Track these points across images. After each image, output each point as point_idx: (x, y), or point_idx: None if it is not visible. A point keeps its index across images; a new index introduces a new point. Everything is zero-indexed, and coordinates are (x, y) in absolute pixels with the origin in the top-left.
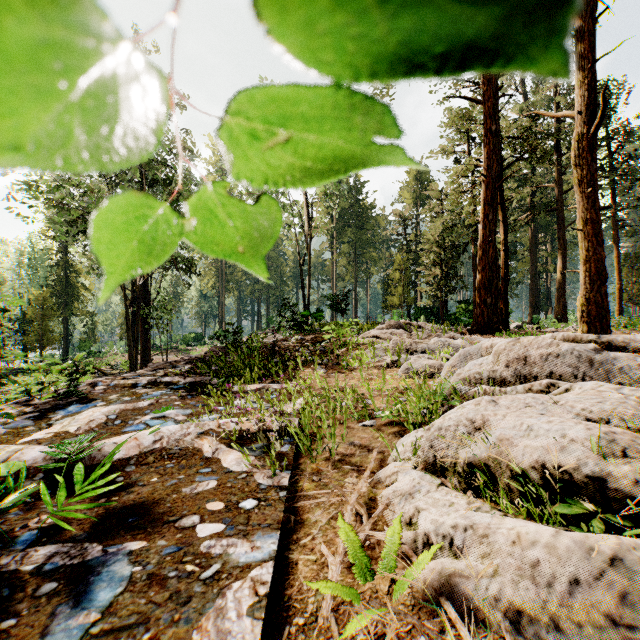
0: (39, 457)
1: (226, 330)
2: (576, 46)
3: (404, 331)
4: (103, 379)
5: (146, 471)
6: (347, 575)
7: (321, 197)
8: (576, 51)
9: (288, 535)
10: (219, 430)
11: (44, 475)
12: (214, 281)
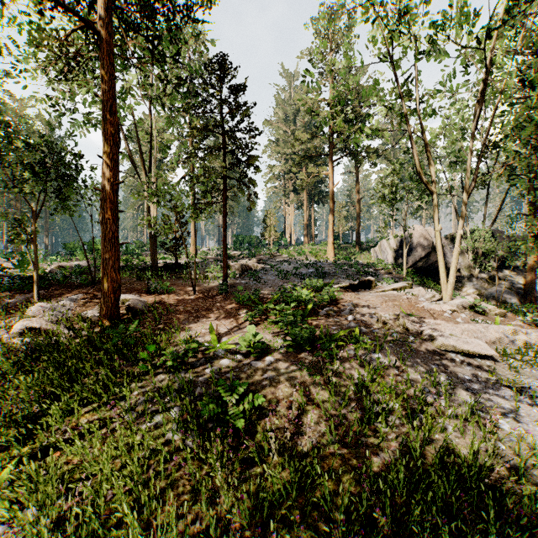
0: None
1: None
2: None
3: None
4: None
5: None
6: None
7: None
8: None
9: None
10: None
11: None
12: None
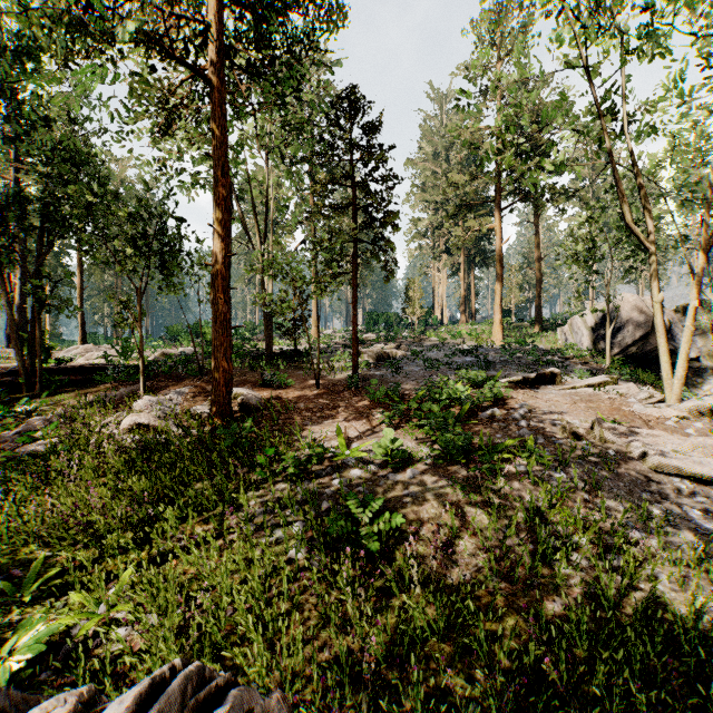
0: None
1: None
2: (79, 261)
3: None
4: None
5: None
6: None
7: None
8: (79, 263)
9: None
10: None
11: None
12: None
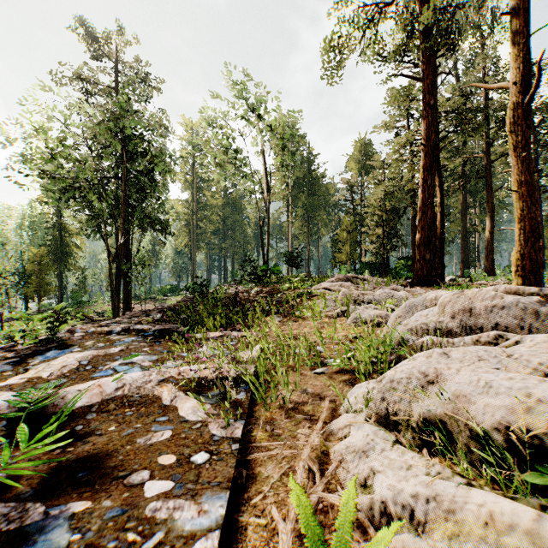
0: (5, 404)
1: (195, 283)
2: (511, 23)
3: (352, 284)
4: (83, 326)
5: (105, 419)
6: (298, 546)
7: (278, 167)
8: (511, 27)
9: (239, 492)
10: (179, 377)
11: (7, 422)
12: (187, 240)
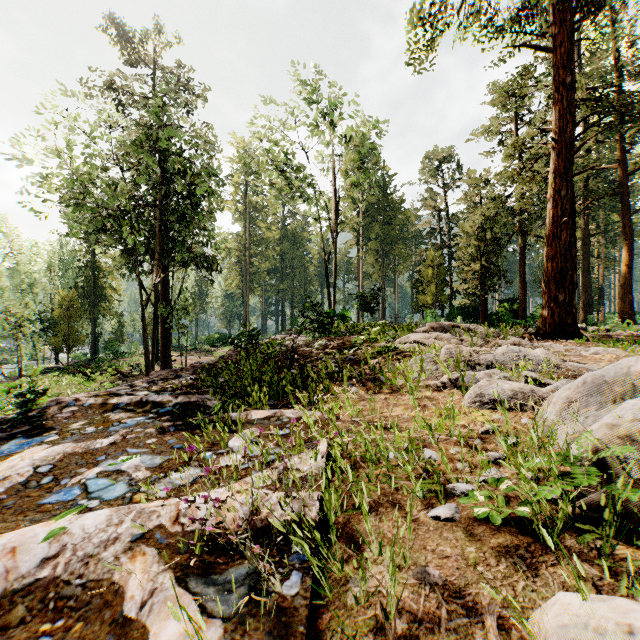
0: None
1: (241, 333)
2: None
3: (452, 335)
4: (83, 395)
5: None
6: None
7: (347, 188)
8: None
9: None
10: (174, 529)
11: None
12: (238, 281)
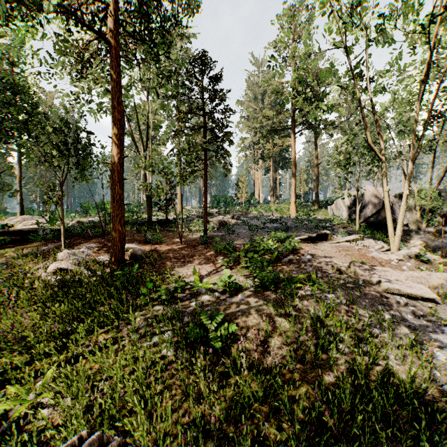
0: None
1: None
2: (19, 159)
3: None
4: None
5: None
6: None
7: None
8: (19, 160)
9: None
10: None
11: None
12: None
